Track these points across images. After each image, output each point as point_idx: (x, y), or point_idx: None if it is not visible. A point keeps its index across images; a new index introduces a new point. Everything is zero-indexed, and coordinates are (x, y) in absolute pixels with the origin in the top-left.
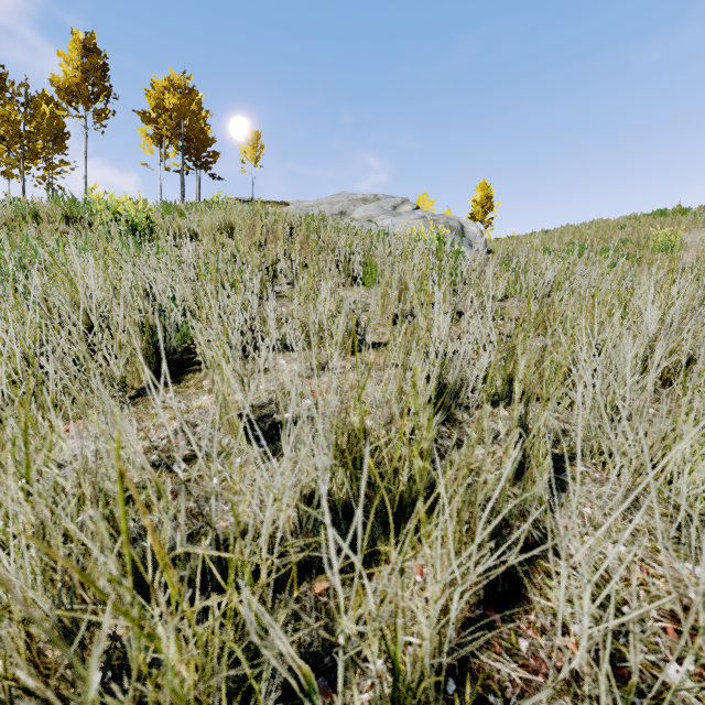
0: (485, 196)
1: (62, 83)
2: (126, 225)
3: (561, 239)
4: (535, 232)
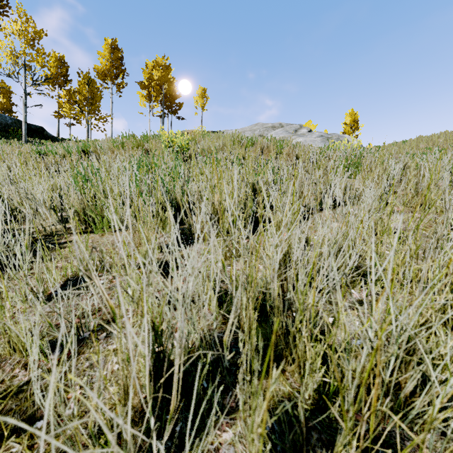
0: (353, 120)
1: (100, 69)
2: (173, 148)
3: (418, 146)
4: (396, 142)
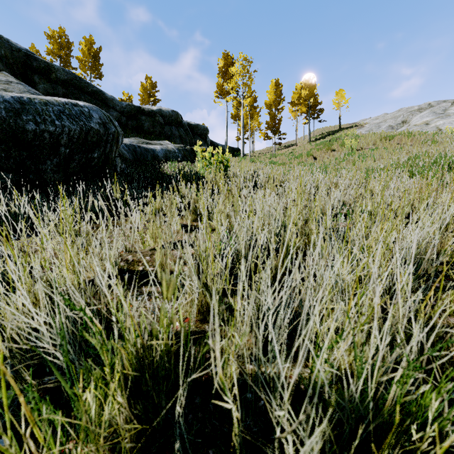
0: None
1: (268, 103)
2: (349, 146)
3: None
4: None
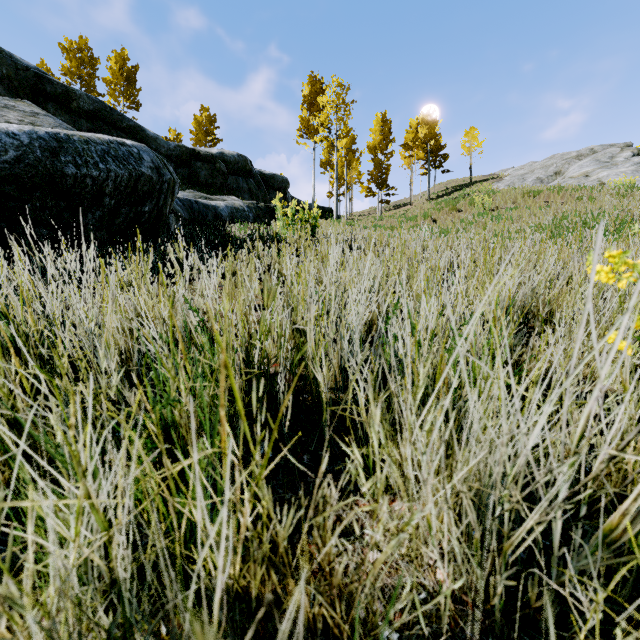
0: None
1: (372, 145)
2: (480, 205)
3: None
4: None
